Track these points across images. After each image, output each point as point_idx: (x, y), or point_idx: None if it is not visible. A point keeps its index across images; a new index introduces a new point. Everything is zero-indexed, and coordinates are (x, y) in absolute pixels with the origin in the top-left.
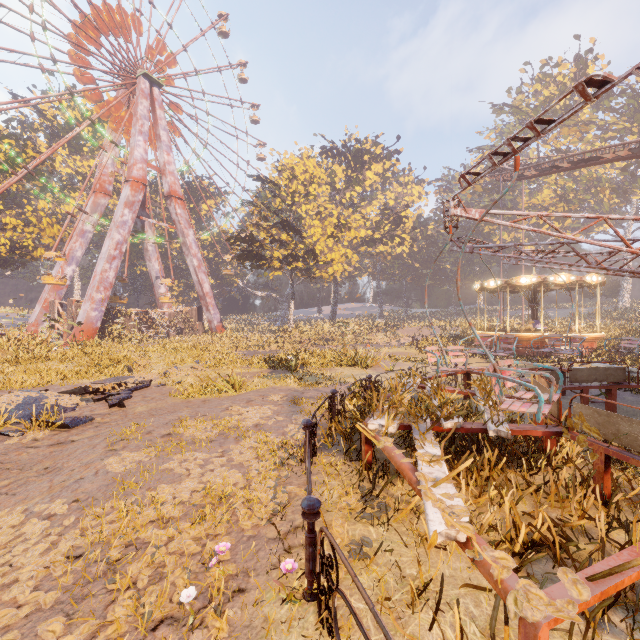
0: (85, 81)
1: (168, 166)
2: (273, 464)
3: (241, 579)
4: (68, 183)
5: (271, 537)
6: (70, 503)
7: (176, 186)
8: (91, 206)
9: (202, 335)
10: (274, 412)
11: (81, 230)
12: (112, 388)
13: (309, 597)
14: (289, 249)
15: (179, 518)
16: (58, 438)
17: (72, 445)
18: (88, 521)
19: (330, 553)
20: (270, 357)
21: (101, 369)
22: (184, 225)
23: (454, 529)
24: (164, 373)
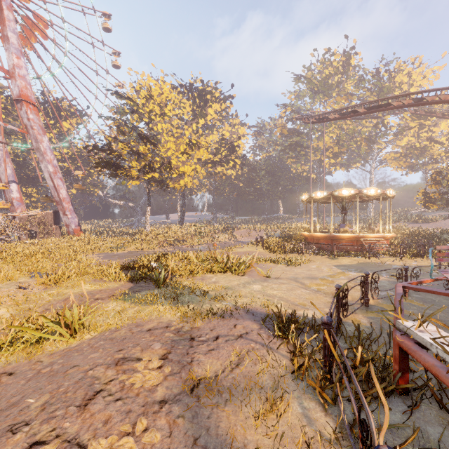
0: None
1: (18, 69)
2: None
3: None
4: None
5: None
6: None
7: (28, 91)
8: None
9: (59, 238)
10: None
11: None
12: None
13: None
14: (146, 160)
15: None
16: None
17: None
18: None
19: None
20: (130, 264)
21: None
22: (37, 131)
23: None
24: None
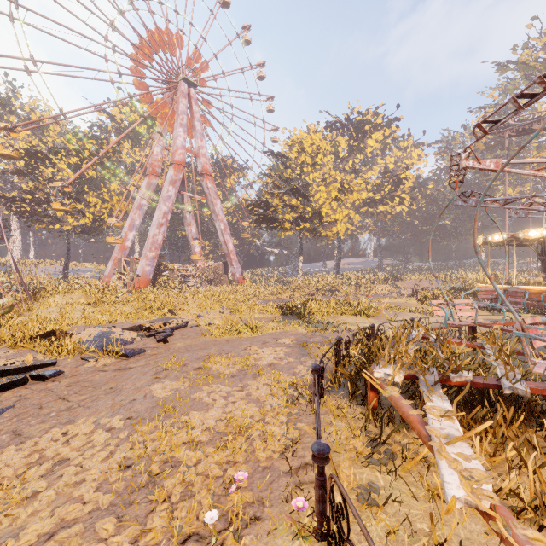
0: (142, 90)
1: (201, 150)
2: (285, 401)
3: (257, 507)
4: (131, 169)
5: (283, 470)
6: (125, 419)
7: (207, 165)
8: (146, 185)
9: (227, 285)
10: (285, 354)
11: (139, 204)
12: (159, 327)
13: (319, 536)
14: (298, 212)
15: (206, 442)
16: (120, 365)
17: (129, 371)
18: (137, 436)
19: (338, 494)
20: (282, 305)
21: (152, 311)
22: (213, 196)
23: (475, 496)
24: (197, 316)
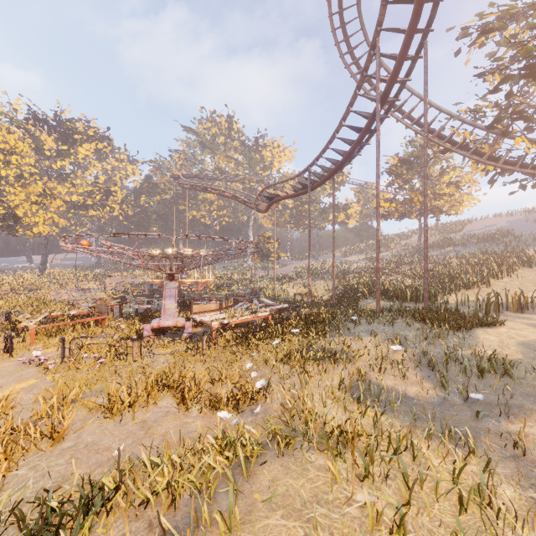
0: None
1: None
2: None
3: None
4: None
5: None
6: None
7: None
8: None
9: None
10: None
11: None
12: None
13: None
14: None
15: None
16: None
17: None
18: None
19: None
20: None
21: None
22: None
23: (26, 324)
24: None
